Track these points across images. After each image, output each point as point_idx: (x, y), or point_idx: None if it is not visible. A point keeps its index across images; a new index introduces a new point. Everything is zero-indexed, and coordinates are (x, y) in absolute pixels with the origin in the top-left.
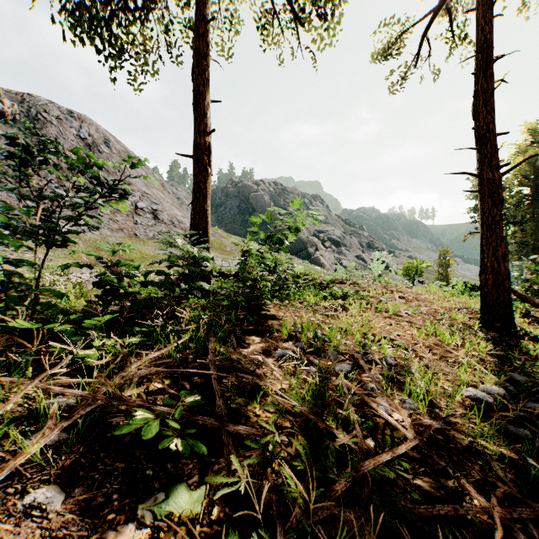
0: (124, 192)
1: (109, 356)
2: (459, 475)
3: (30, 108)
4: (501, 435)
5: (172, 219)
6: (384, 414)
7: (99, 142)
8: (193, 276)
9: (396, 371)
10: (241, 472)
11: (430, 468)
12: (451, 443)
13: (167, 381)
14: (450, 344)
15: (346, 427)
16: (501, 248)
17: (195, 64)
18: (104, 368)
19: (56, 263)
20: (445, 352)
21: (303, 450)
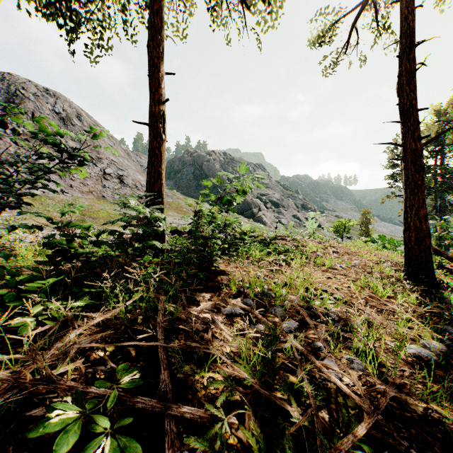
0: (75, 153)
1: (49, 323)
2: None
3: (10, 85)
4: None
5: (136, 183)
6: (337, 381)
7: (72, 116)
8: (145, 236)
9: (340, 327)
10: None
11: (393, 449)
12: (406, 411)
13: (111, 348)
14: (383, 297)
15: (298, 397)
16: (423, 209)
17: (151, 39)
18: (46, 334)
19: (31, 221)
20: (379, 304)
21: (256, 445)
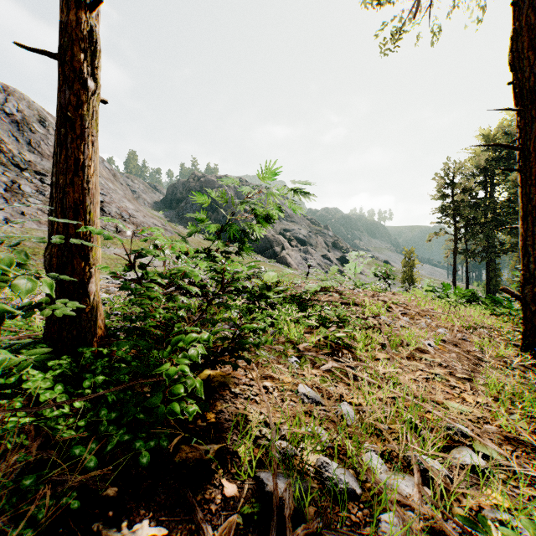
0: None
1: None
2: None
3: None
4: None
5: (121, 212)
6: None
7: (32, 120)
8: None
9: None
10: None
11: None
12: None
13: None
14: None
15: None
16: None
17: None
18: None
19: None
20: None
21: None
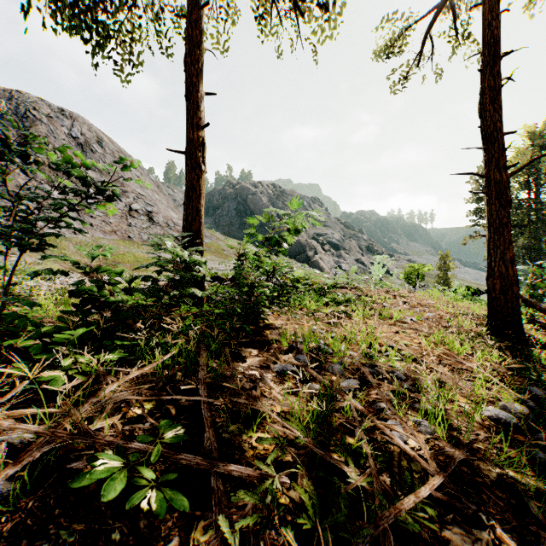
0: (105, 188)
1: (80, 377)
2: (494, 522)
3: (19, 105)
4: (536, 468)
5: (167, 221)
6: (400, 443)
7: (92, 142)
8: (183, 282)
9: (407, 387)
10: (231, 540)
11: (459, 513)
12: (477, 476)
13: (149, 406)
14: (460, 354)
15: (357, 459)
16: (509, 252)
17: (188, 53)
18: (76, 390)
19: (45, 266)
20: (455, 363)
21: (309, 501)
